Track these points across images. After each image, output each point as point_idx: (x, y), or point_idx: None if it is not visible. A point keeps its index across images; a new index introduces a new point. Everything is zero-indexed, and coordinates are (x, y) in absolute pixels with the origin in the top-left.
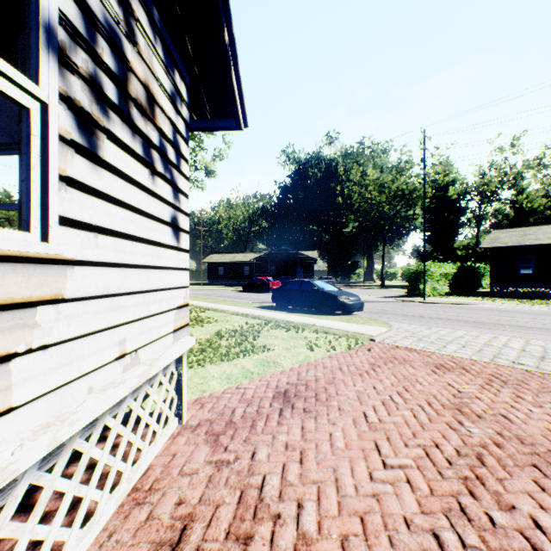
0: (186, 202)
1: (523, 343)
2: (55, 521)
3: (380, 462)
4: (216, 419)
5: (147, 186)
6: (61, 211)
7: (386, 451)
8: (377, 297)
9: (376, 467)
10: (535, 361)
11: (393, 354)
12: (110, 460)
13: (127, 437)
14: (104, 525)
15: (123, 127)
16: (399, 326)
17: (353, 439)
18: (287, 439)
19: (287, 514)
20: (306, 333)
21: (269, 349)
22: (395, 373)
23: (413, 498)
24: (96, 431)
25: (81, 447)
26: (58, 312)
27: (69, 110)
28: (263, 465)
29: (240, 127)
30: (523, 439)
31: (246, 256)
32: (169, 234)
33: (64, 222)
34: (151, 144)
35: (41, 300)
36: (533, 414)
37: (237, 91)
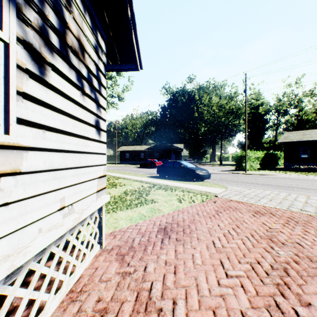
0: (104, 113)
1: (306, 198)
2: (15, 316)
3: (224, 273)
4: (123, 245)
5: (79, 102)
6: (19, 114)
7: (227, 266)
8: (218, 171)
9: (221, 276)
10: (314, 209)
11: (228, 204)
12: (55, 273)
13: (66, 259)
14: (50, 316)
15: (63, 64)
16: (232, 188)
17: (206, 258)
18: (166, 258)
19: (166, 308)
20: (177, 192)
21: (155, 202)
22: (230, 216)
23: (246, 297)
24: (45, 256)
25: (34, 267)
26: (16, 180)
27: (24, 49)
28: (151, 275)
29: (138, 69)
30: (312, 258)
31: (142, 147)
32: (93, 132)
33: (20, 122)
34: (82, 76)
35: (4, 173)
36: (316, 242)
37: (135, 47)
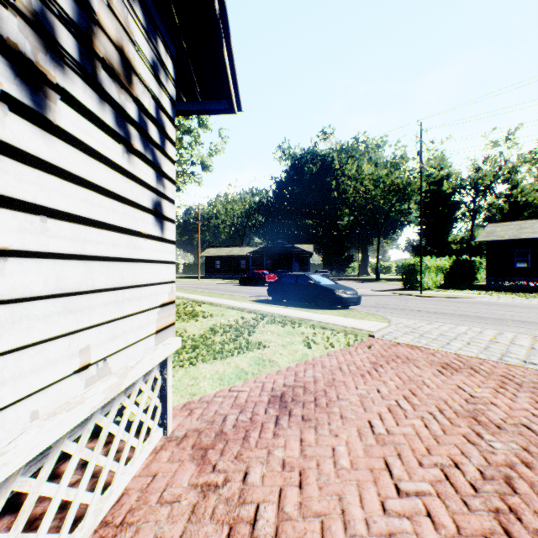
0: (172, 188)
1: (531, 339)
2: None
3: (392, 487)
4: (205, 429)
5: (120, 165)
6: None
7: (398, 472)
8: (373, 290)
9: (389, 493)
10: None
11: (394, 351)
12: (70, 493)
13: (95, 462)
14: None
15: (86, 90)
16: (399, 321)
17: (359, 456)
18: (285, 455)
19: None
20: (303, 328)
21: (264, 346)
22: (399, 373)
23: None
24: (48, 463)
25: (24, 486)
26: None
27: None
28: (256, 490)
29: (233, 110)
30: None
31: (243, 249)
32: (150, 222)
33: None
34: (126, 116)
35: None
36: None
37: (229, 69)
